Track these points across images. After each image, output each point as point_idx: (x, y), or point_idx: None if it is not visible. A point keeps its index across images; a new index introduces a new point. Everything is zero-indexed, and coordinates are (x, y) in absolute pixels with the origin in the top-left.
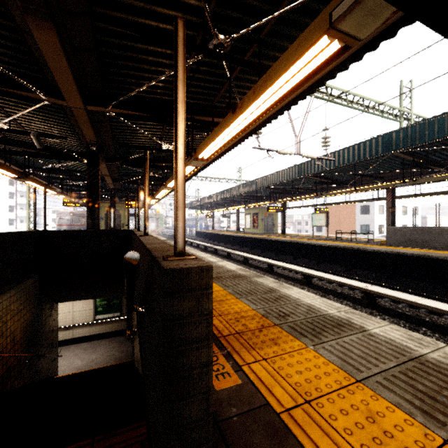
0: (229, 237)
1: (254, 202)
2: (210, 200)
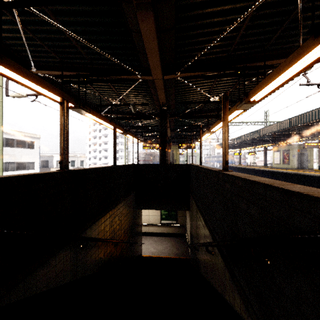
0: (258, 171)
1: (283, 140)
2: (239, 140)
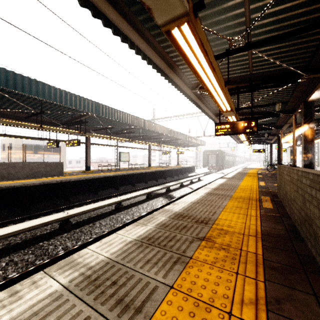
0: None
1: None
2: None
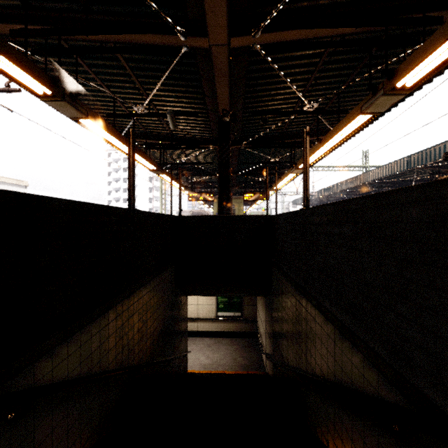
0: None
1: None
2: (328, 193)
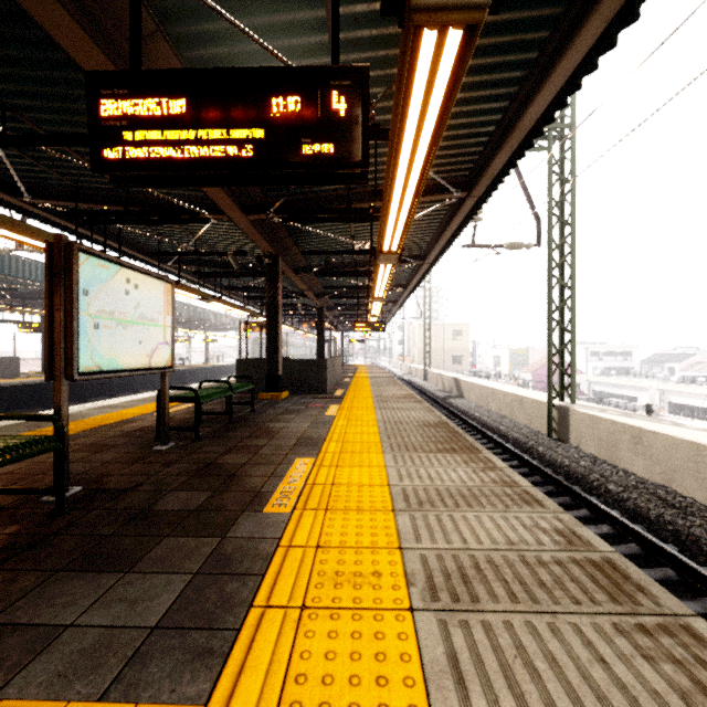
0: None
1: None
2: None
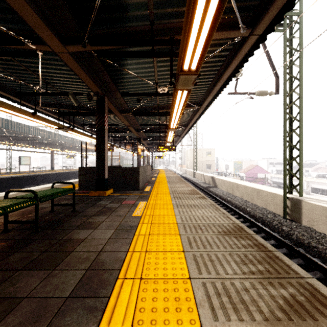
0: None
1: None
2: None
